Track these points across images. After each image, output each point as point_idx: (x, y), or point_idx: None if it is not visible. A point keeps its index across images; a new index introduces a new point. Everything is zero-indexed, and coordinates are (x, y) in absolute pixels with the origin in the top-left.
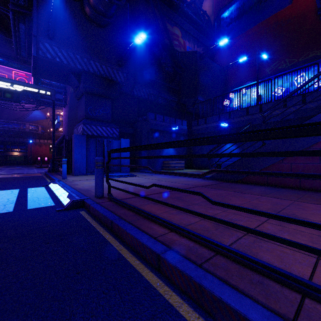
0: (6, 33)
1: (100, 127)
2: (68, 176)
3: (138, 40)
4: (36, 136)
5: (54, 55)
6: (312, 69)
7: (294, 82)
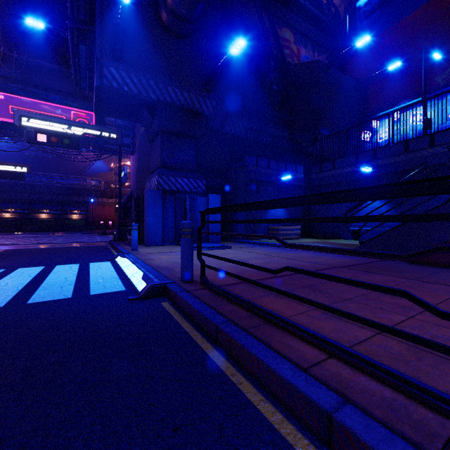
0: (64, 66)
1: (180, 178)
2: (140, 246)
3: (235, 50)
4: (98, 193)
5: (121, 83)
6: None
7: None
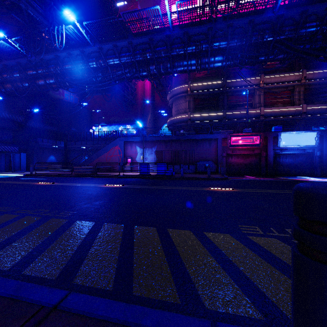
0: None
1: (7, 146)
2: None
3: (35, 110)
4: None
5: None
6: (124, 126)
7: (119, 129)
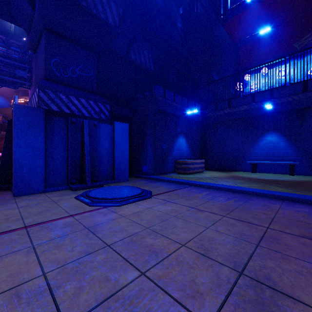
0: None
1: (76, 98)
2: None
3: None
4: None
5: None
6: None
7: None
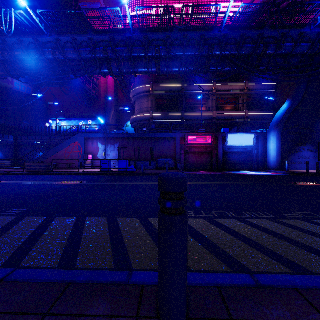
0: None
1: None
2: None
3: None
4: None
5: None
6: (86, 121)
7: (80, 124)
